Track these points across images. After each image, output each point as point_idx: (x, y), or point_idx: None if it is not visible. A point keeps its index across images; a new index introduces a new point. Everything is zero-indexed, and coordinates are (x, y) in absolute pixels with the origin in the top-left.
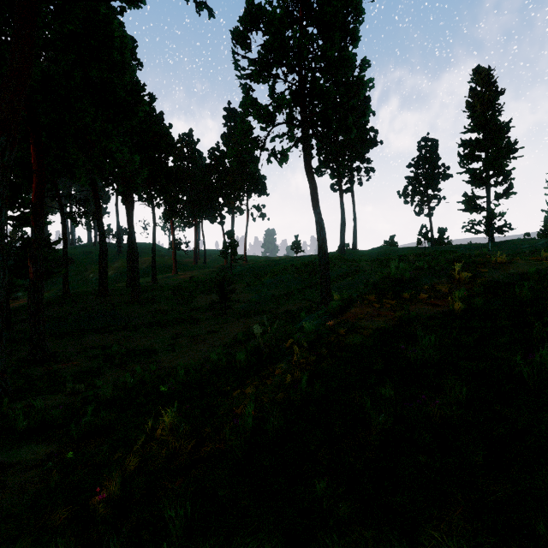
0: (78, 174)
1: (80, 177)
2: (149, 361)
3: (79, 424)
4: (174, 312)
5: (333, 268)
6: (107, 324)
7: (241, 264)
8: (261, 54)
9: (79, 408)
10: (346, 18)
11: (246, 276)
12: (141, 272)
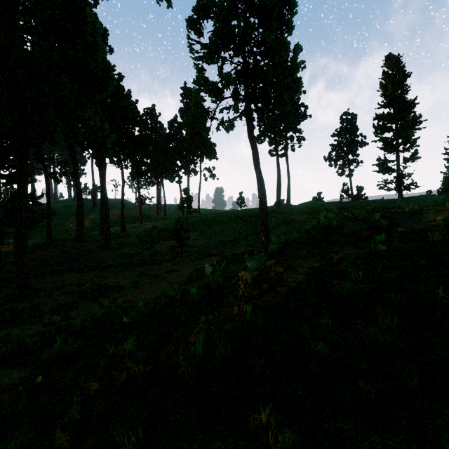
0: (57, 138)
1: (59, 141)
2: (117, 296)
3: (50, 351)
4: (139, 255)
5: (271, 219)
6: (82, 265)
7: (195, 215)
8: (211, 39)
9: (53, 336)
10: (282, 9)
11: (199, 226)
12: (112, 223)
